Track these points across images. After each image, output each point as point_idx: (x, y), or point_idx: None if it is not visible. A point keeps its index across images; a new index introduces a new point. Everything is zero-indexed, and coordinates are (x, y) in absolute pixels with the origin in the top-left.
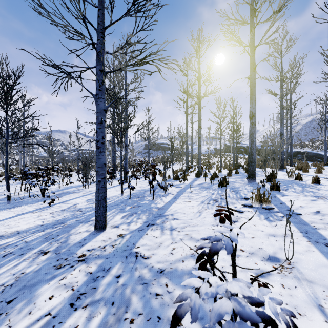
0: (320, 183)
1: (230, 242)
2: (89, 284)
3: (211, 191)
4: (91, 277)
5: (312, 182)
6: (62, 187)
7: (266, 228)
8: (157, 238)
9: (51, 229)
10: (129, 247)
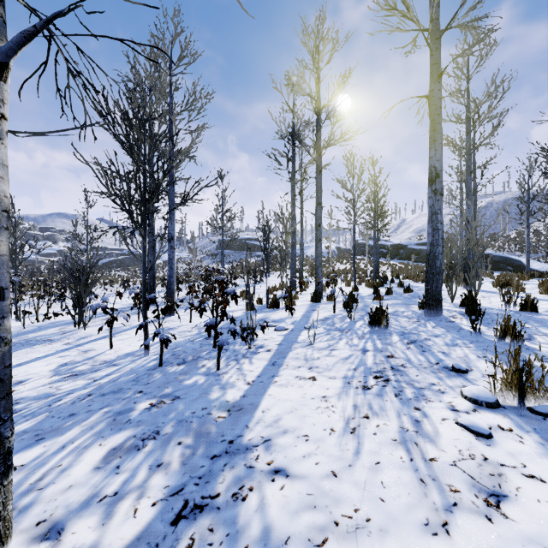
0: None
1: None
2: None
3: (356, 341)
4: None
5: None
6: (31, 326)
7: None
8: None
9: None
10: None
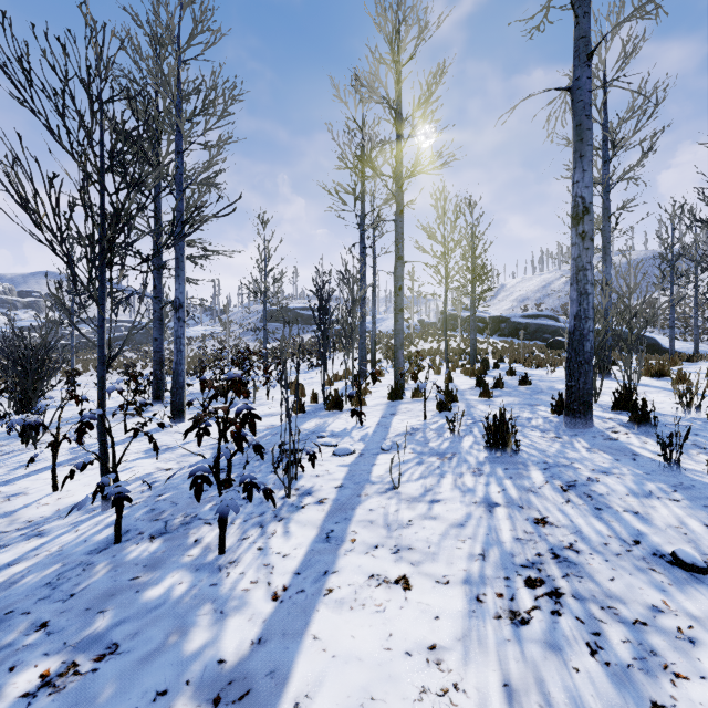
0: None
1: None
2: None
3: (470, 480)
4: None
5: None
6: None
7: None
8: None
9: None
10: None
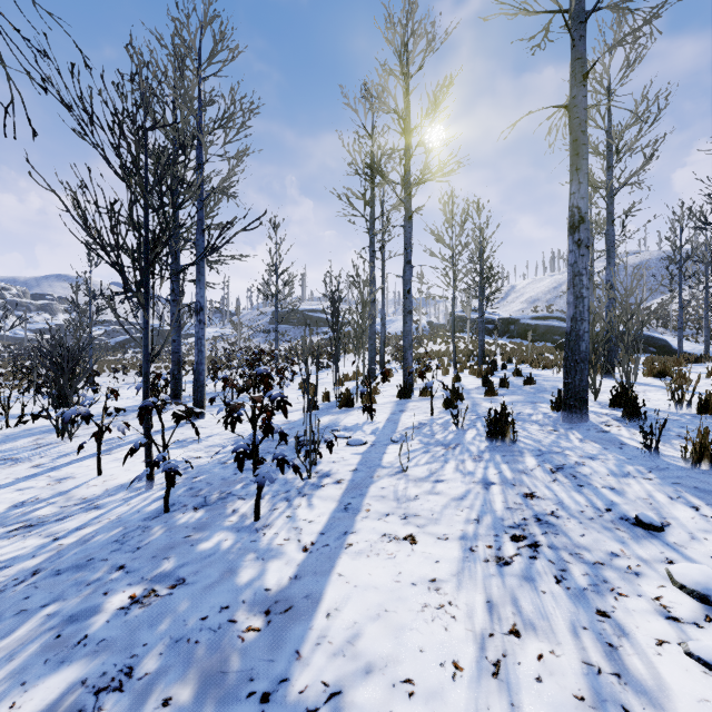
0: None
1: None
2: None
3: (471, 465)
4: None
5: None
6: None
7: None
8: None
9: None
10: None
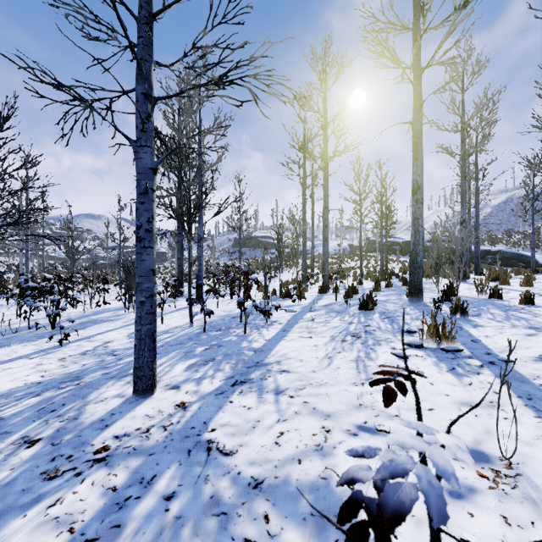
0: (534, 304)
1: (437, 483)
2: (108, 516)
3: (347, 318)
4: (115, 498)
5: (521, 301)
6: (89, 311)
7: (454, 390)
8: (249, 409)
9: (54, 391)
10: (197, 429)
